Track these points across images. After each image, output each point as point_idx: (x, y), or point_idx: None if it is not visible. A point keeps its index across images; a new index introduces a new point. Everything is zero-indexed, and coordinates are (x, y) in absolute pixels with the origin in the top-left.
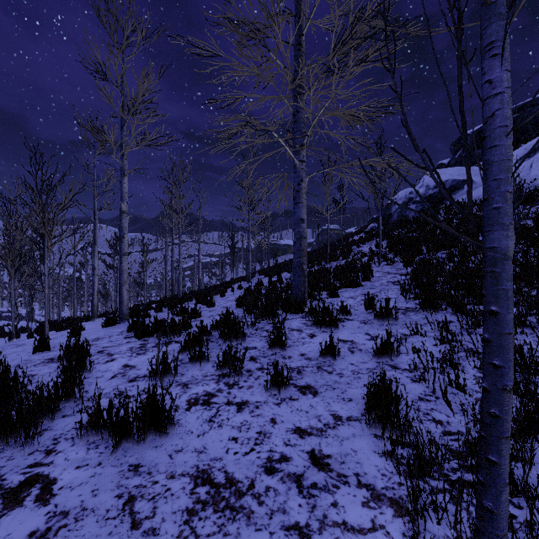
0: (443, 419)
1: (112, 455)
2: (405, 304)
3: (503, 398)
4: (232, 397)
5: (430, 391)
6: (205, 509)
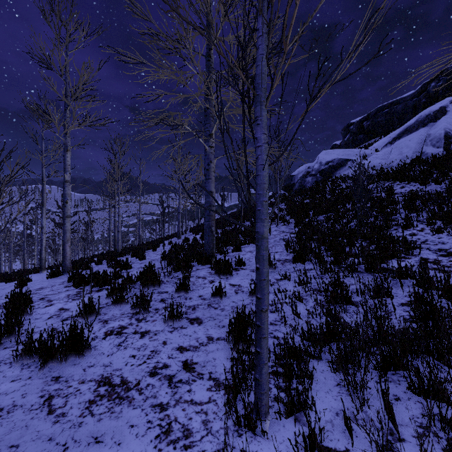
0: (280, 336)
1: (40, 371)
2: (285, 256)
3: (261, 316)
4: (138, 328)
5: (279, 318)
6: (102, 399)
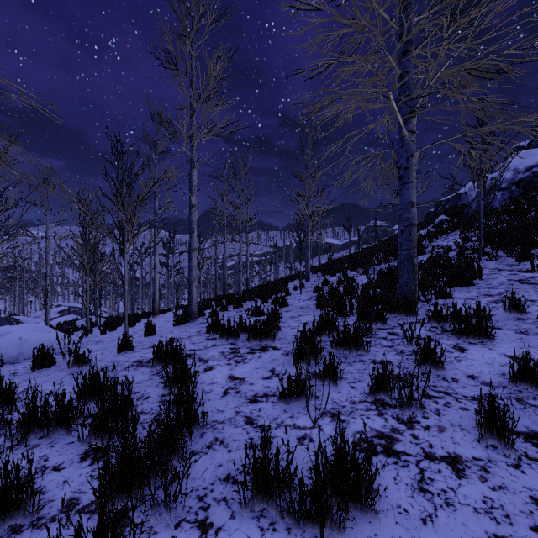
0: None
1: None
2: None
3: None
4: (426, 446)
5: None
6: None
